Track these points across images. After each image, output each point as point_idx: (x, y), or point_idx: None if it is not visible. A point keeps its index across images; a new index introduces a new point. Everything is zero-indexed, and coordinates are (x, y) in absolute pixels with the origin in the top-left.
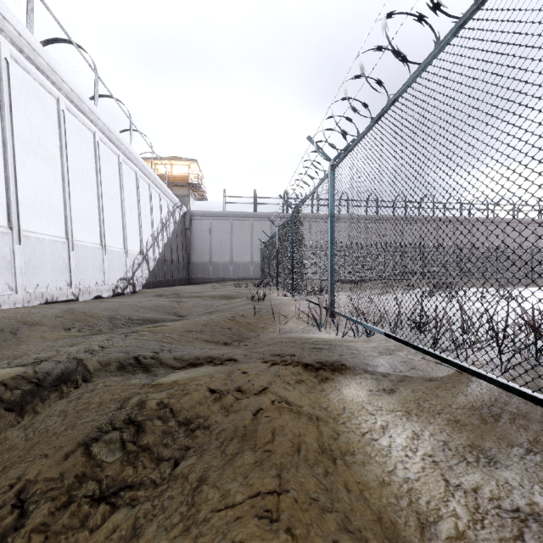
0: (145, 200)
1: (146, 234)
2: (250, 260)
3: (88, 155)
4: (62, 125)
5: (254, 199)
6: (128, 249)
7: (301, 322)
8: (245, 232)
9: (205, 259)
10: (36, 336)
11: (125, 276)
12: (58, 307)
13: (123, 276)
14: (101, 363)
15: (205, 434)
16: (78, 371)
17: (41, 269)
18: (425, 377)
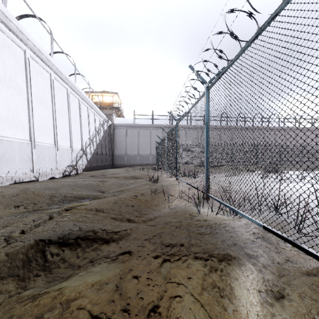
0: (85, 117)
1: (85, 138)
2: (150, 153)
3: (46, 88)
4: (27, 68)
5: (152, 116)
6: (73, 147)
7: (183, 199)
8: (147, 136)
9: (122, 152)
10: None
11: (71, 164)
12: (18, 187)
13: (70, 164)
14: (8, 255)
15: None
16: None
17: (11, 161)
18: (302, 268)
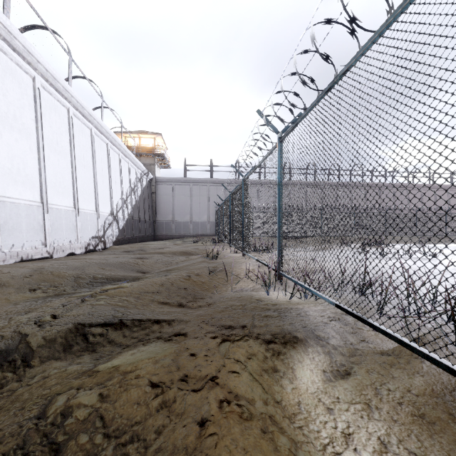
0: (115, 168)
1: (116, 198)
2: (207, 220)
3: (63, 128)
4: (37, 102)
5: (211, 167)
6: (100, 211)
7: (251, 280)
8: (203, 196)
9: (169, 218)
10: (1, 298)
11: (97, 234)
12: (29, 266)
13: (95, 234)
14: (46, 339)
15: (139, 455)
16: (19, 349)
17: (16, 230)
18: (376, 349)
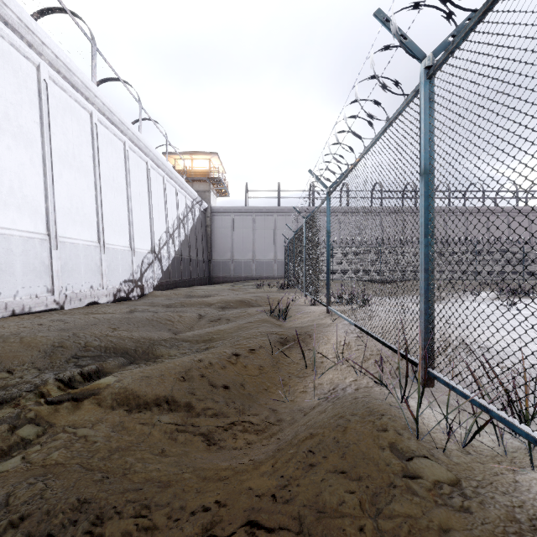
0: (158, 194)
1: (159, 231)
2: (274, 258)
3: (83, 138)
4: (44, 99)
5: (278, 193)
6: (136, 247)
7: (348, 365)
8: (268, 228)
9: (227, 257)
10: None
11: (132, 277)
12: (5, 327)
13: (128, 277)
14: None
15: None
16: None
17: (5, 273)
18: None
